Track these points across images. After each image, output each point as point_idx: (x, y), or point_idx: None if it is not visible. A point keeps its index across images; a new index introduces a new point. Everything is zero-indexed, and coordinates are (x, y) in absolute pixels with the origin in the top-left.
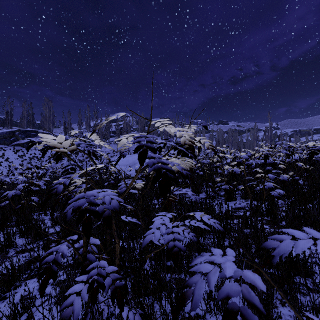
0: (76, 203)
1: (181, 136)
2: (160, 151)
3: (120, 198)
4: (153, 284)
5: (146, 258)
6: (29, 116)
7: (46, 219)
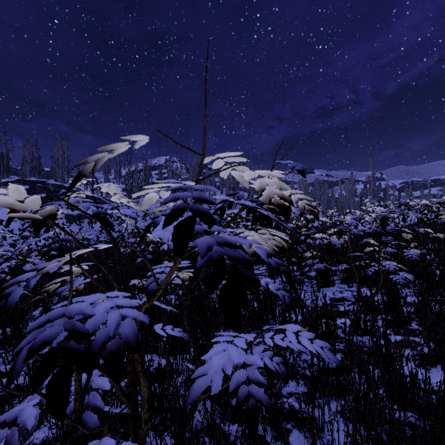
0: (41, 334)
1: (263, 188)
2: (221, 216)
3: (141, 314)
4: None
5: (196, 402)
6: (34, 160)
7: None
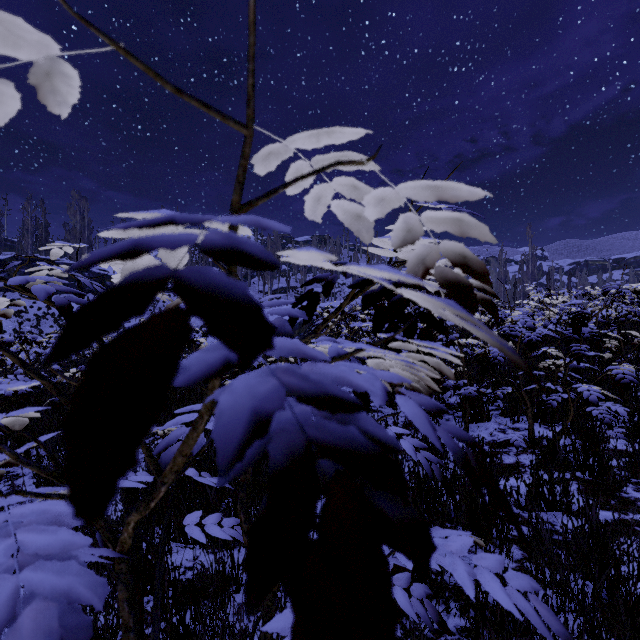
0: None
1: (412, 239)
2: (309, 311)
3: (86, 578)
4: None
5: None
6: (39, 229)
7: (26, 475)
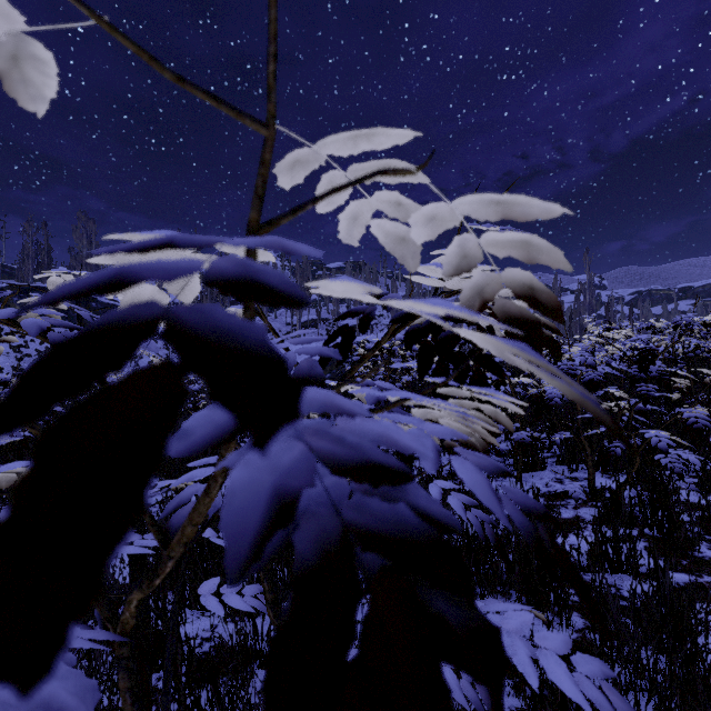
0: None
1: (469, 267)
2: (344, 350)
3: (71, 682)
4: None
5: None
6: (40, 254)
7: None
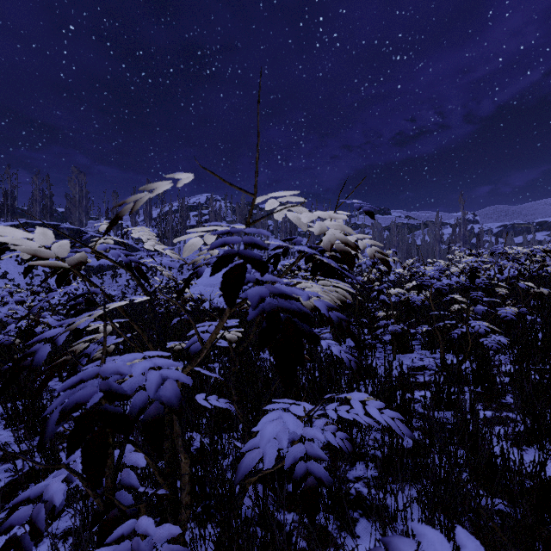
0: (74, 395)
1: (324, 232)
2: (275, 265)
3: (184, 376)
4: (261, 547)
5: (246, 485)
6: (45, 199)
7: None
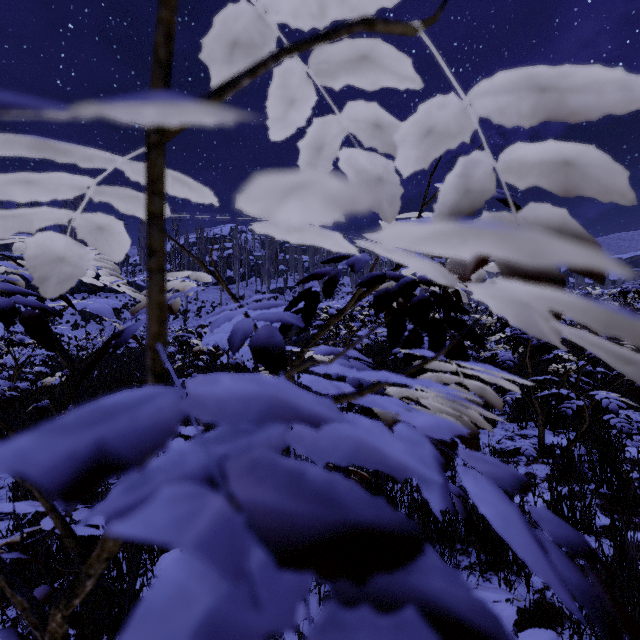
0: None
1: (471, 206)
2: (306, 316)
3: None
4: None
5: None
6: None
7: (5, 487)
